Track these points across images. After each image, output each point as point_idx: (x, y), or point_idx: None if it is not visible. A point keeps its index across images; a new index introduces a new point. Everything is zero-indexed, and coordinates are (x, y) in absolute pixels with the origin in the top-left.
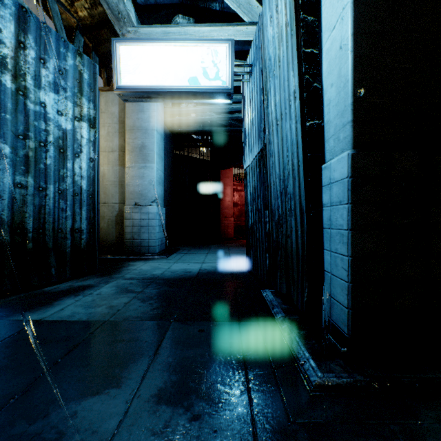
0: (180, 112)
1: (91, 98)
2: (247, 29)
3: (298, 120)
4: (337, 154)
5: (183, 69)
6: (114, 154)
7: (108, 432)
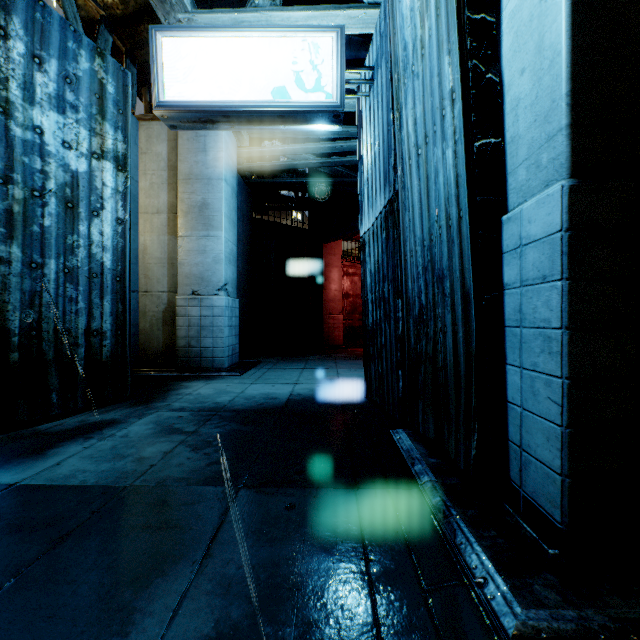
0: (262, 154)
1: (120, 125)
2: (365, 14)
3: (460, 138)
4: (534, 191)
5: (264, 74)
6: (160, 216)
7: None
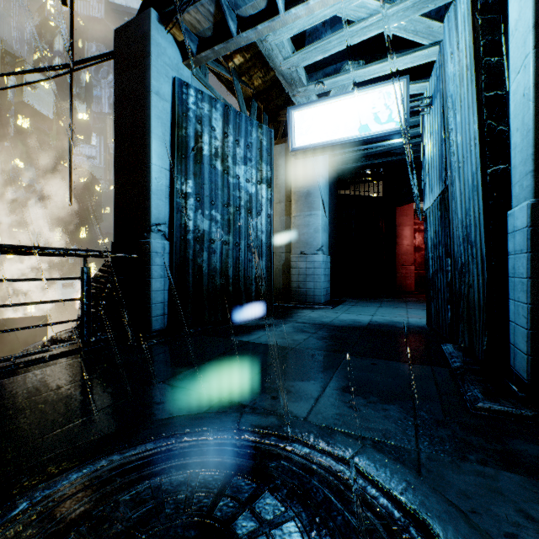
0: None
1: (268, 162)
2: (426, 52)
3: (478, 167)
4: (521, 201)
5: (353, 119)
6: (280, 204)
7: (315, 396)
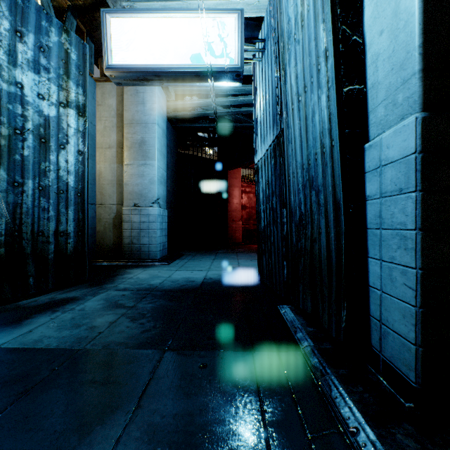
0: (184, 106)
1: (80, 83)
2: (258, 2)
3: (332, 85)
4: (391, 124)
5: (184, 44)
6: (111, 150)
7: None
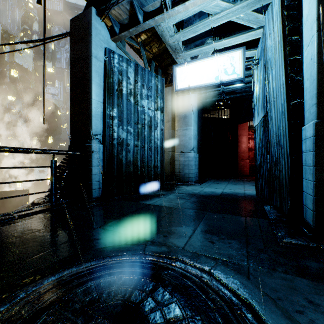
0: None
1: (161, 97)
2: (255, 32)
3: (285, 101)
4: (309, 121)
5: (211, 72)
6: (168, 123)
7: (189, 235)
